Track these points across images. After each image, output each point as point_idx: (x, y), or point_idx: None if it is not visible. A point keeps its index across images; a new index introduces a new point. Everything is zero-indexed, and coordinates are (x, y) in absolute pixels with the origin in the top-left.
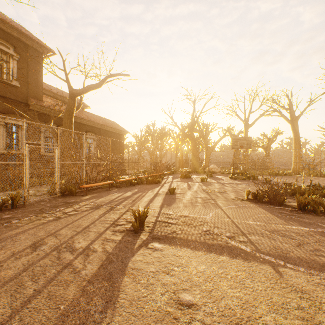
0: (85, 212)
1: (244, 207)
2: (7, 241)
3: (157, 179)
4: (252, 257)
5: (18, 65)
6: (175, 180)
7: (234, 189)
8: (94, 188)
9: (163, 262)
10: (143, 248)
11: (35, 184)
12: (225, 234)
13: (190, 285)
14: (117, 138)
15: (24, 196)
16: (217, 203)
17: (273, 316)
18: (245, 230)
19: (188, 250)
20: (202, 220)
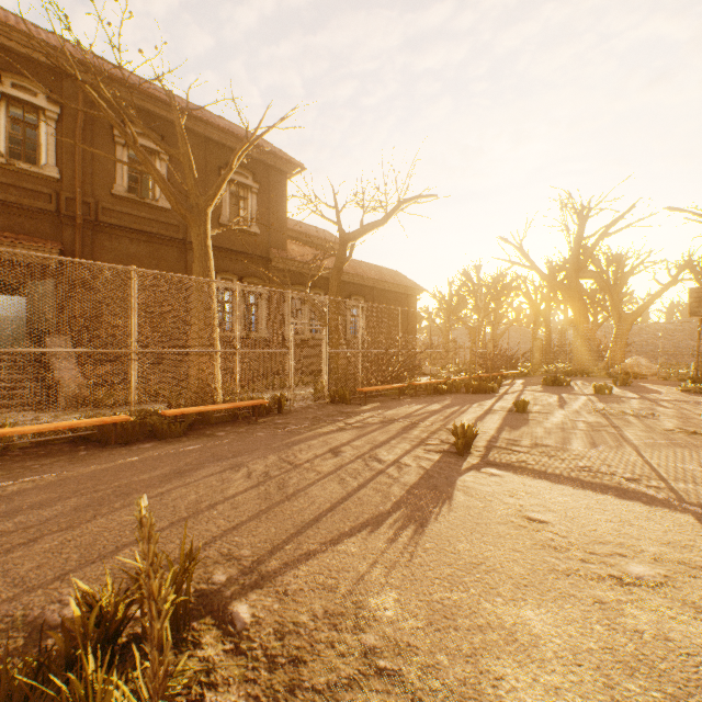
0: (375, 425)
1: (689, 445)
2: (301, 445)
3: (489, 384)
4: (662, 503)
5: (257, 201)
6: (529, 388)
7: (682, 412)
8: (374, 395)
9: (505, 487)
10: (473, 471)
11: (284, 385)
12: (620, 474)
13: (543, 509)
14: (403, 304)
15: (289, 399)
16: (621, 434)
17: (662, 549)
18: (668, 475)
19: (544, 482)
20: (580, 453)
